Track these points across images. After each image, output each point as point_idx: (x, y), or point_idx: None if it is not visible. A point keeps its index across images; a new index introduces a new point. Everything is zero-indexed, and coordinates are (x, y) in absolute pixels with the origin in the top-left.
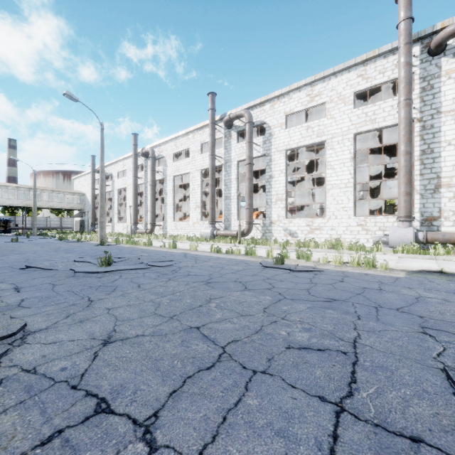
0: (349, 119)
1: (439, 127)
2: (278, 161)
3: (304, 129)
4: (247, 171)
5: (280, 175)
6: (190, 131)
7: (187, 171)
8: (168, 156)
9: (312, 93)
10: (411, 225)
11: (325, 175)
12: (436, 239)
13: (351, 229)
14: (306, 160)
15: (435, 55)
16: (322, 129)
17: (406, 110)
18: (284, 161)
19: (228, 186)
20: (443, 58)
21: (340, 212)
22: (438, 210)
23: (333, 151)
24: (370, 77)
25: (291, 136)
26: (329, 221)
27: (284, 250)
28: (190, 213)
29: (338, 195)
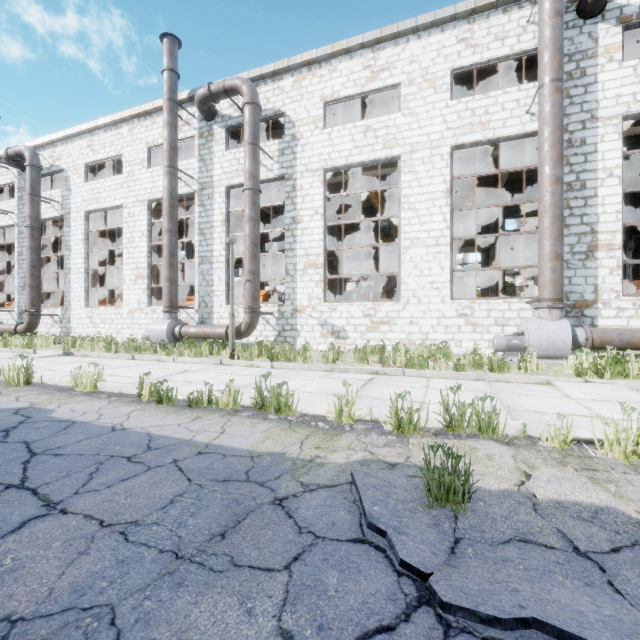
0: (443, 118)
1: (595, 144)
2: (309, 189)
3: (360, 132)
4: (246, 204)
5: (313, 219)
6: (124, 118)
7: (116, 203)
8: (72, 169)
9: (375, 64)
10: (563, 316)
11: (399, 221)
12: (609, 342)
13: (446, 322)
14: (363, 191)
15: (588, 16)
16: (393, 133)
17: (556, 100)
18: (322, 191)
19: (207, 236)
20: (601, 24)
21: (426, 292)
22: (593, 289)
23: (414, 177)
24: (479, 44)
25: (334, 142)
26: (407, 308)
27: (351, 378)
28: (124, 290)
29: (422, 259)
